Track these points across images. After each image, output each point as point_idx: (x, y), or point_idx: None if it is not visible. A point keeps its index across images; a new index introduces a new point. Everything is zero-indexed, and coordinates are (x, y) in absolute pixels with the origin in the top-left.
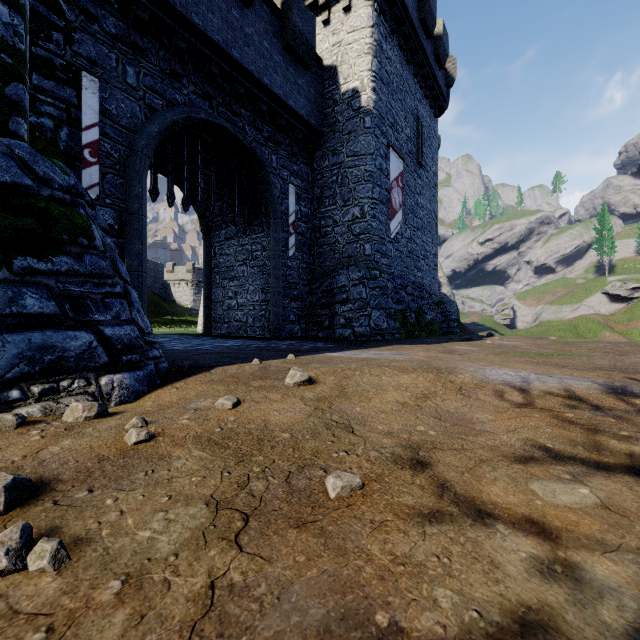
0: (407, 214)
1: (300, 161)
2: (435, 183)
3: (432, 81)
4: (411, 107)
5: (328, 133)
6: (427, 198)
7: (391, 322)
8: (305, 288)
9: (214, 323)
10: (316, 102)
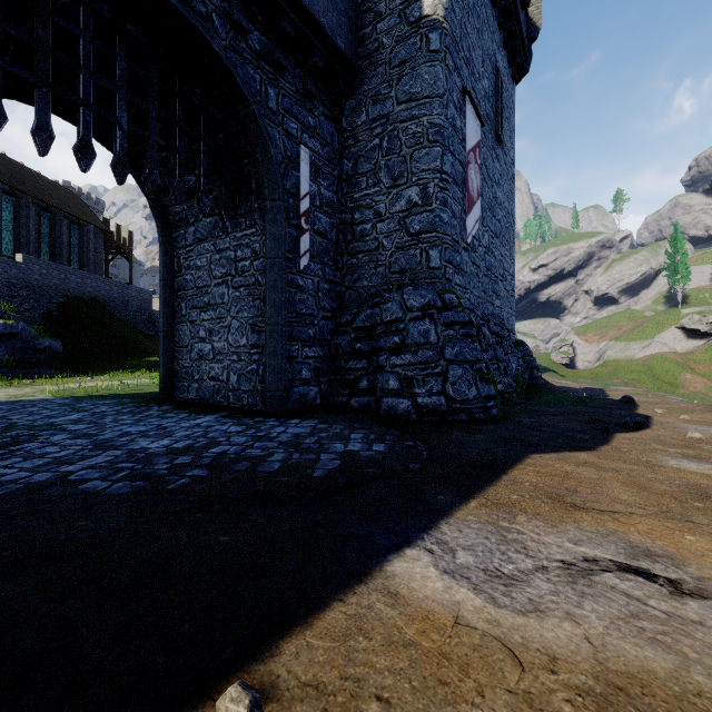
0: (485, 210)
1: (319, 111)
2: (513, 174)
3: (514, 22)
4: (489, 49)
5: (366, 68)
6: (505, 193)
7: (482, 386)
8: (328, 324)
9: (178, 381)
10: (346, 13)
